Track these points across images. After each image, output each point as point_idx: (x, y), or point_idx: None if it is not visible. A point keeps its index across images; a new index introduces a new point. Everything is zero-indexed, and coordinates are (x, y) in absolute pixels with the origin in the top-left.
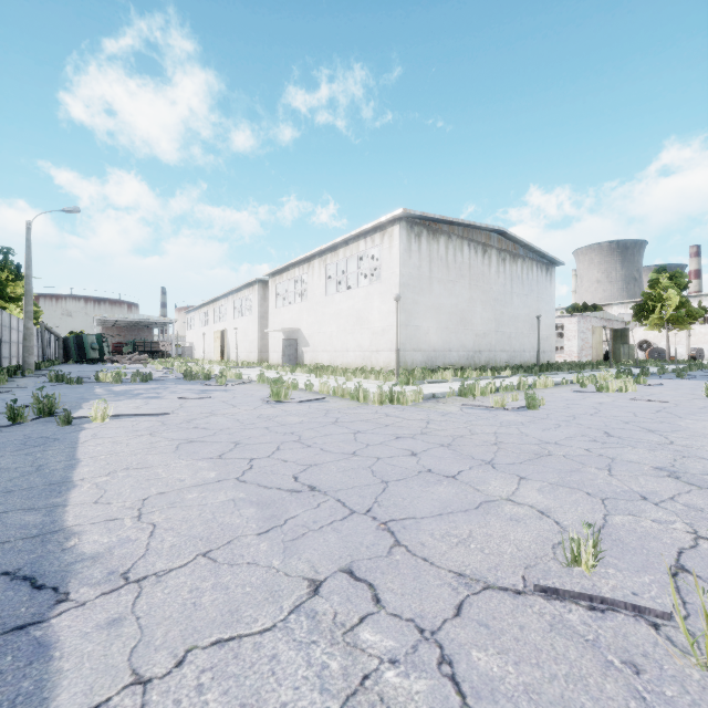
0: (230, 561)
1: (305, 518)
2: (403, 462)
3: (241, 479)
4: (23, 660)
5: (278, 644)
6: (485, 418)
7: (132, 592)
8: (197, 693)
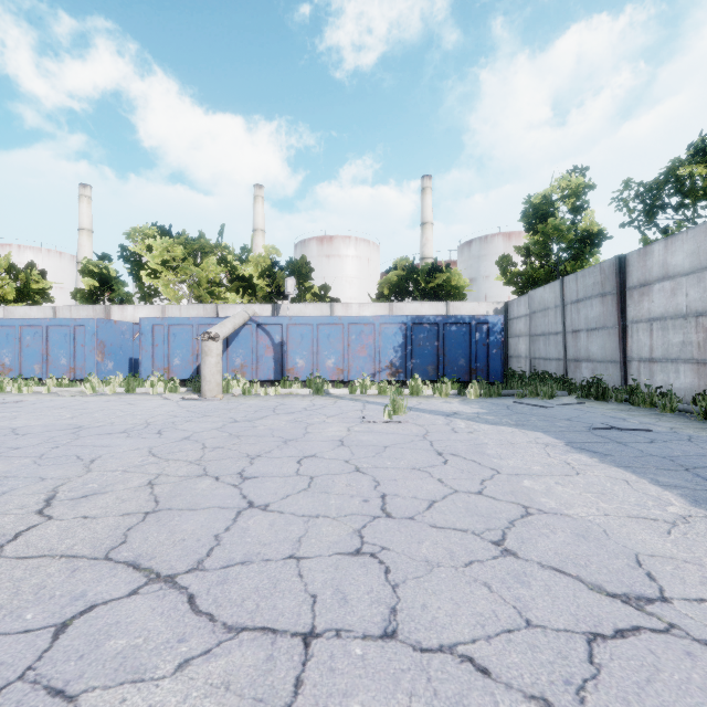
0: (501, 440)
1: (459, 443)
2: (341, 452)
3: (495, 471)
4: (559, 438)
5: (487, 429)
6: (7, 476)
7: (539, 441)
8: (507, 429)
